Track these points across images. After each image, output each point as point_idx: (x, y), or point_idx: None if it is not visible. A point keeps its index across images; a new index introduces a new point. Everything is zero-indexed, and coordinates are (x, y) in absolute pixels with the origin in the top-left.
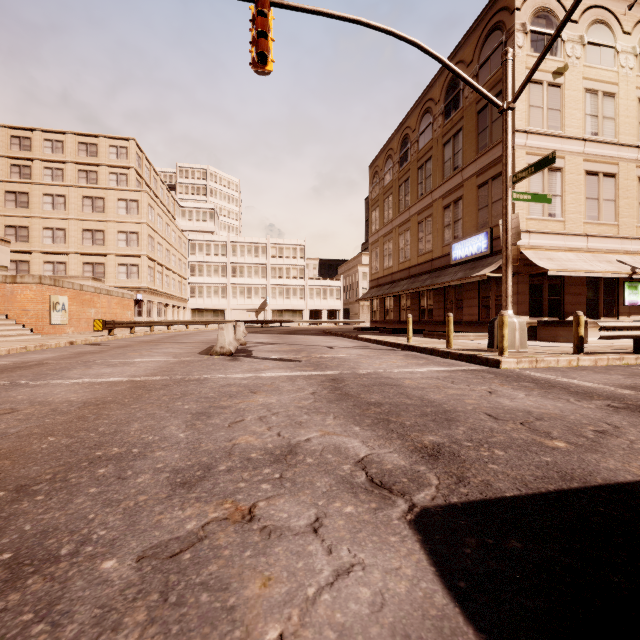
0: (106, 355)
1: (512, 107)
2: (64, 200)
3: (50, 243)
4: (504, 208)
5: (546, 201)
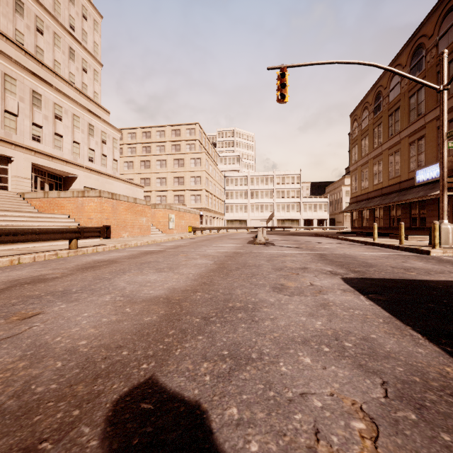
0: (206, 243)
1: (447, 88)
2: (165, 162)
3: (159, 186)
4: (441, 154)
5: None
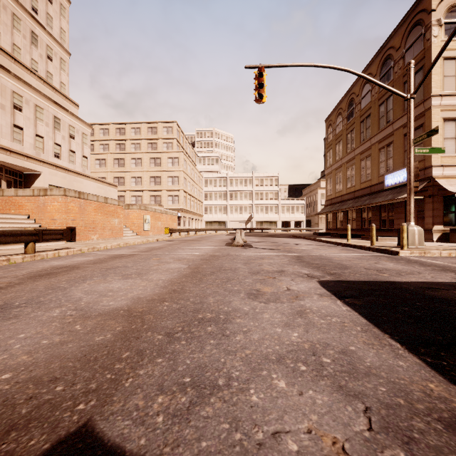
0: (182, 245)
1: (413, 97)
2: (141, 161)
3: (134, 185)
4: (408, 159)
5: (441, 152)
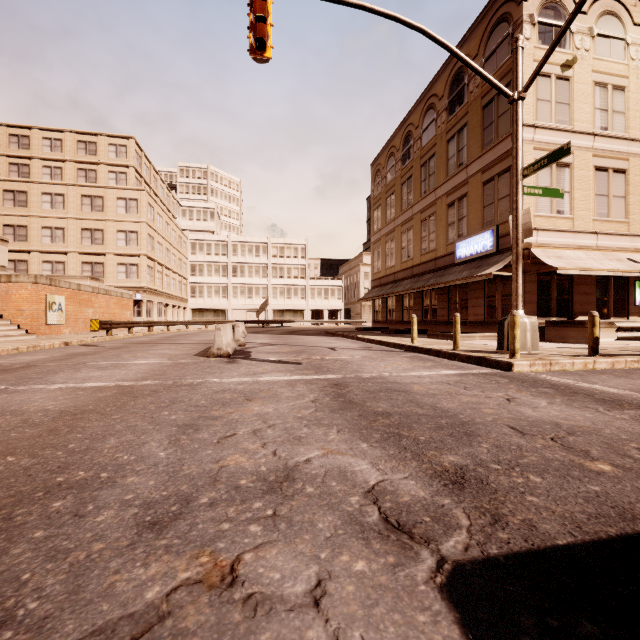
0: (99, 357)
1: (523, 97)
2: (63, 199)
3: (49, 242)
4: (514, 203)
5: (558, 196)
